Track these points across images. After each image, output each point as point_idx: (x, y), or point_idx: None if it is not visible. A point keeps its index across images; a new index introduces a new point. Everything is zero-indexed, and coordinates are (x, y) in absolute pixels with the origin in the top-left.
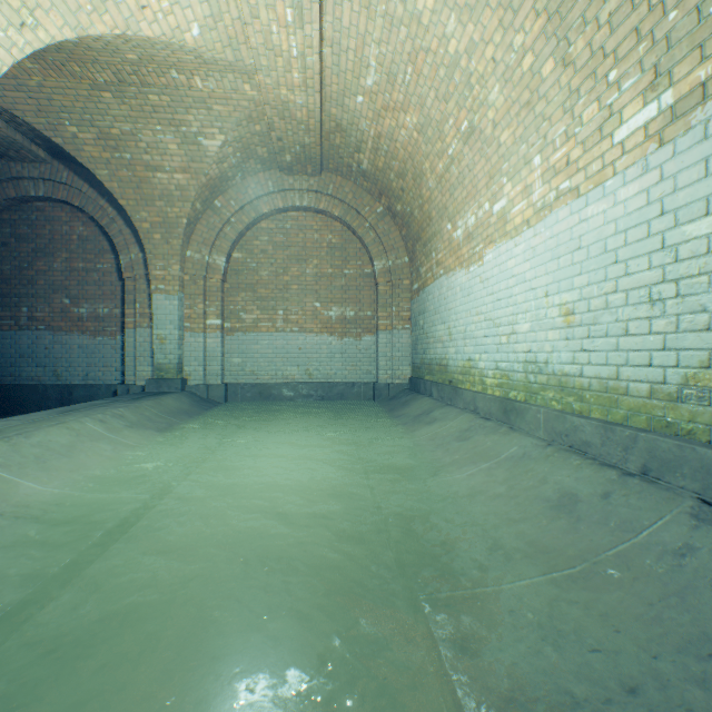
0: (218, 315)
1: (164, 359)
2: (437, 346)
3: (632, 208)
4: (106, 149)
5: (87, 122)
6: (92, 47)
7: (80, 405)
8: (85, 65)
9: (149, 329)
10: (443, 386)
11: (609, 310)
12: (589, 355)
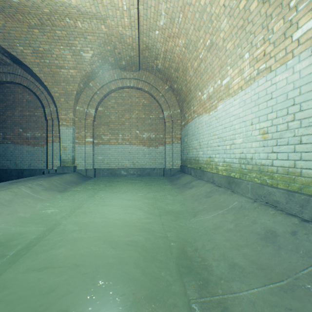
0: (91, 136)
1: (65, 157)
2: (194, 151)
3: (304, 74)
4: (37, 58)
5: (27, 44)
6: (26, 5)
7: (22, 179)
8: (24, 15)
9: (59, 143)
10: (196, 170)
11: (289, 131)
12: (276, 154)
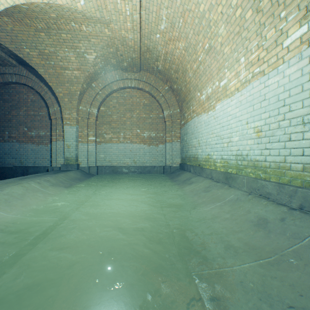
0: (94, 135)
1: (69, 155)
2: (193, 149)
3: (293, 78)
4: (42, 59)
5: (33, 47)
6: (35, 10)
7: (30, 175)
8: (32, 19)
9: (62, 142)
10: (196, 167)
11: (280, 129)
12: (269, 151)
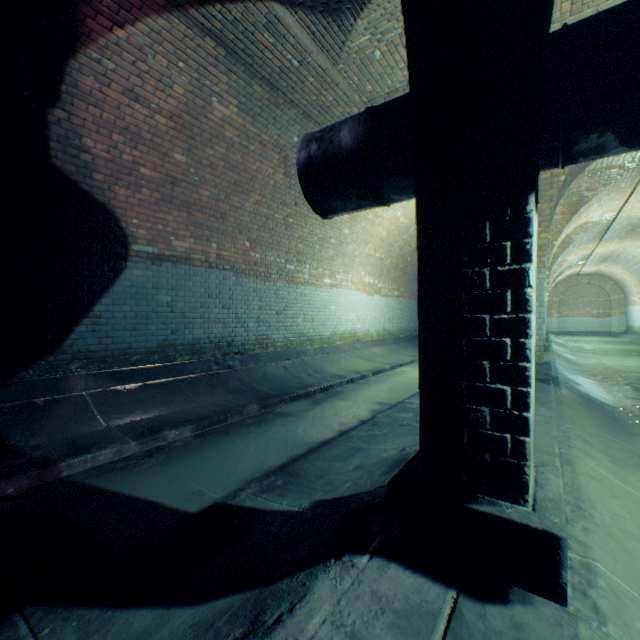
0: (555, 313)
1: None
2: (629, 322)
3: None
4: None
5: None
6: None
7: None
8: None
9: None
10: (629, 331)
11: None
12: None
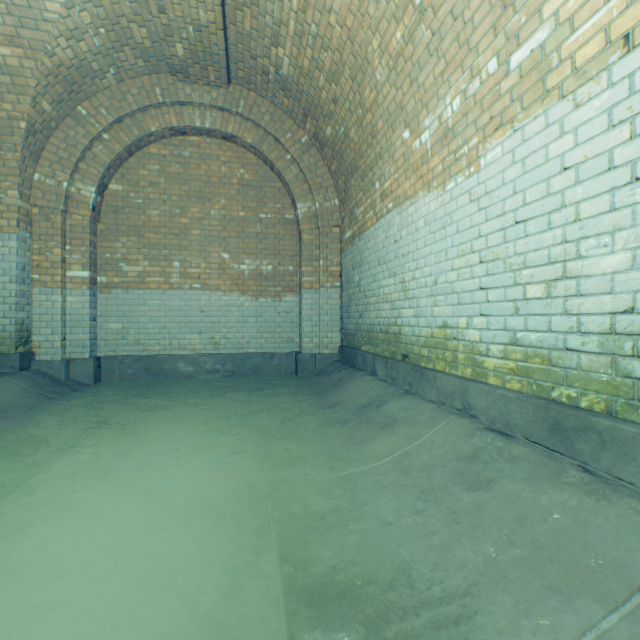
0: (85, 264)
1: None
2: (382, 307)
3: None
4: None
5: None
6: None
7: None
8: None
9: None
10: (395, 363)
11: None
12: None
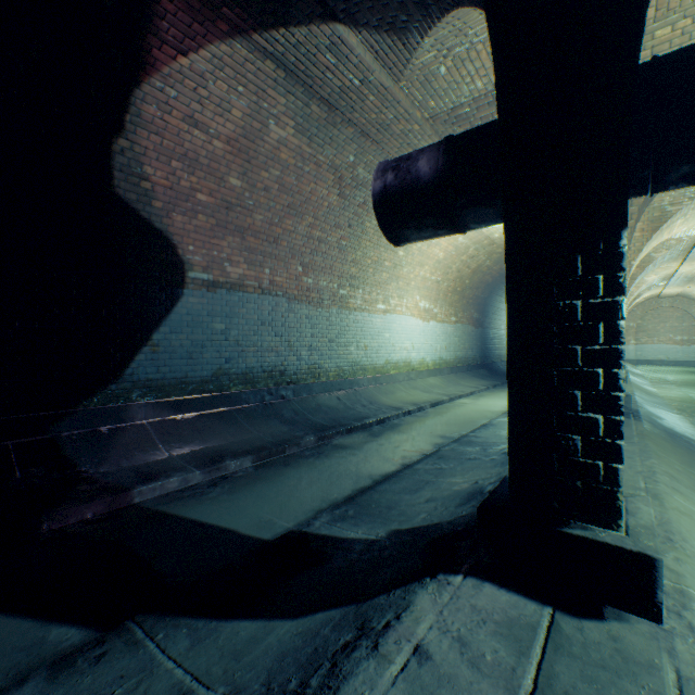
0: (632, 340)
1: None
2: None
3: None
4: None
5: None
6: None
7: None
8: None
9: None
10: None
11: None
12: None
